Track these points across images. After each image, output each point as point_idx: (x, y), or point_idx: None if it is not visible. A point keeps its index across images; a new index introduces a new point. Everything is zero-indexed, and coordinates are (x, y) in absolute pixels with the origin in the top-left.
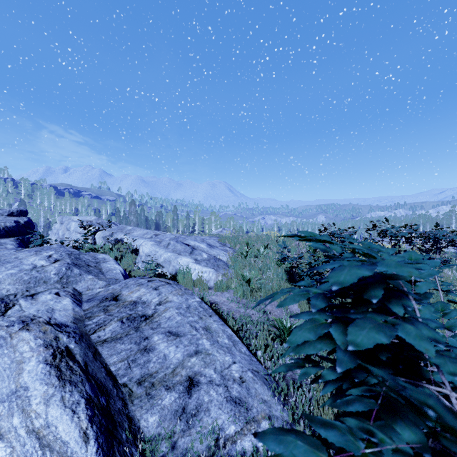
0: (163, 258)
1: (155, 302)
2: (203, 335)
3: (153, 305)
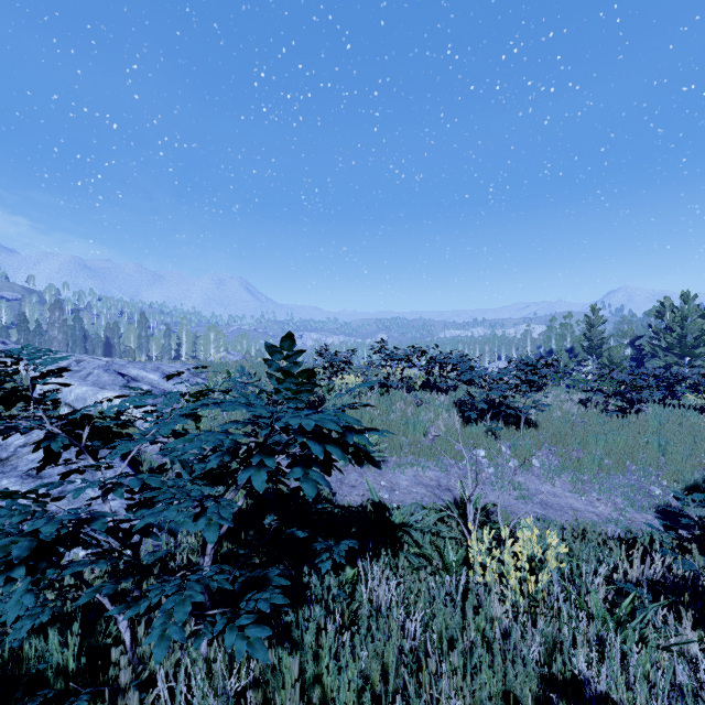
0: (74, 395)
1: (18, 444)
2: (78, 476)
3: (14, 448)
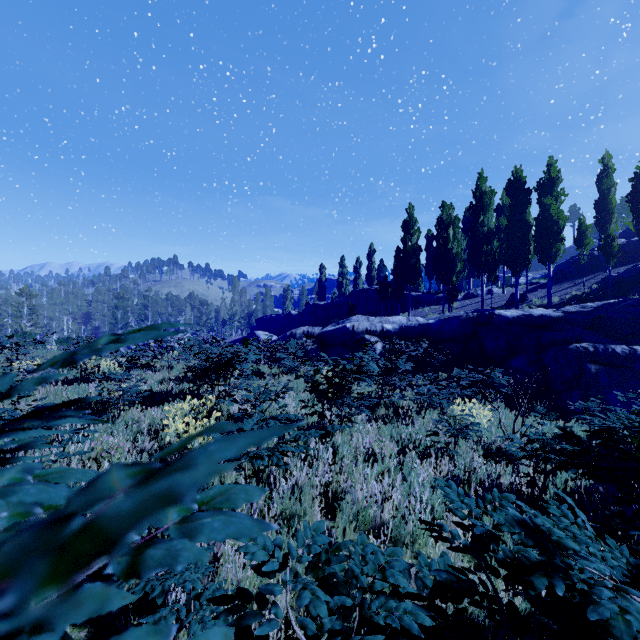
0: None
1: None
2: None
3: None
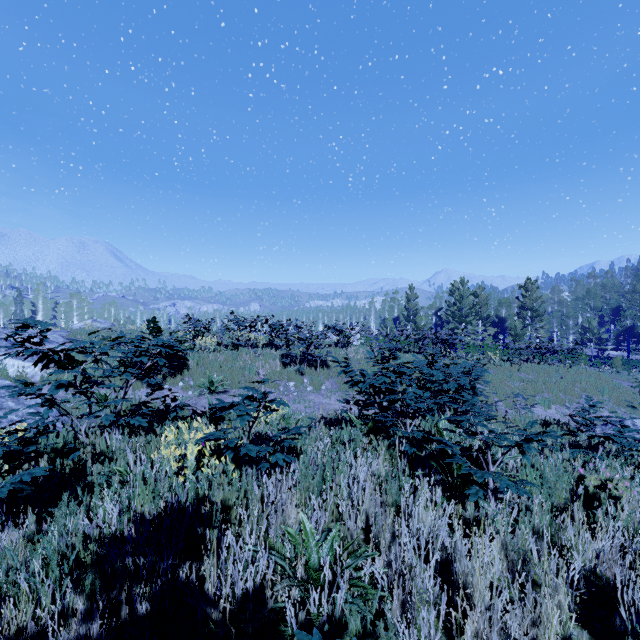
0: None
1: None
2: (9, 400)
3: None
